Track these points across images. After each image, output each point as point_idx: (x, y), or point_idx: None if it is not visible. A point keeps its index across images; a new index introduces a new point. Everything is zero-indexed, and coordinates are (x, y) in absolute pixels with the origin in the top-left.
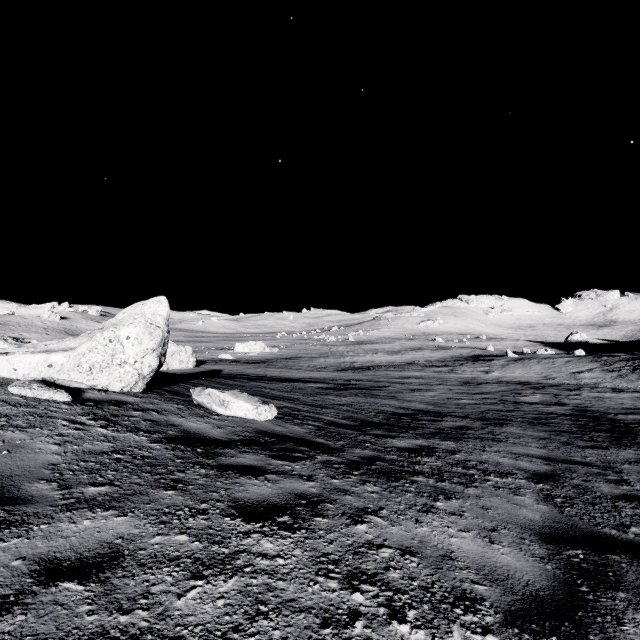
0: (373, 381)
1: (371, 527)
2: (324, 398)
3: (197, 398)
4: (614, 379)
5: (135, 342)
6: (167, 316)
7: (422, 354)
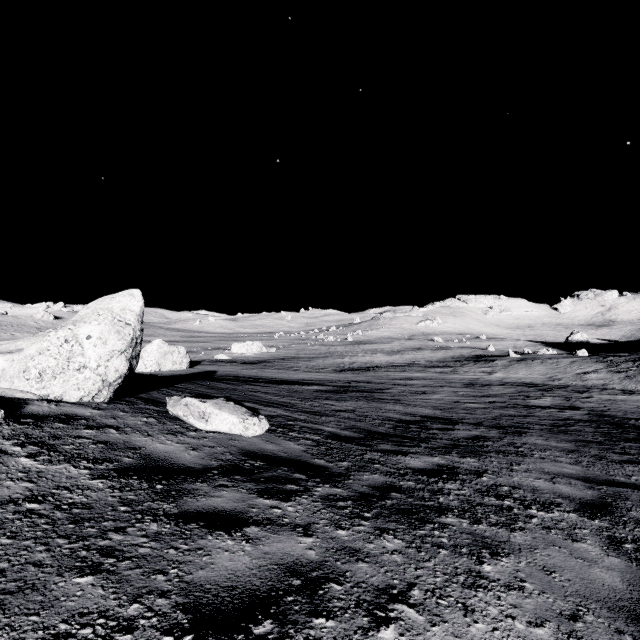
0: (374, 383)
1: (402, 632)
2: (323, 403)
3: (172, 410)
4: (622, 380)
5: (98, 342)
6: (140, 312)
7: (422, 354)
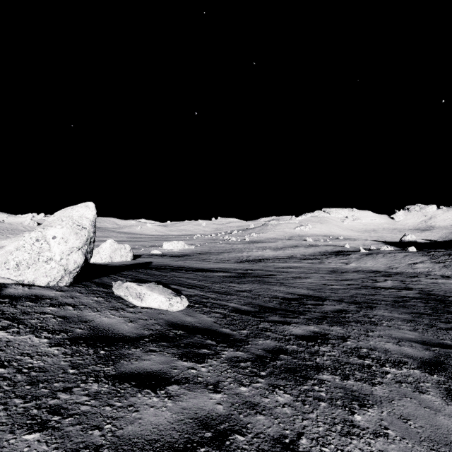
0: (264, 270)
1: None
2: (228, 285)
3: (116, 291)
4: (441, 268)
5: (61, 241)
6: (93, 219)
7: (298, 250)
